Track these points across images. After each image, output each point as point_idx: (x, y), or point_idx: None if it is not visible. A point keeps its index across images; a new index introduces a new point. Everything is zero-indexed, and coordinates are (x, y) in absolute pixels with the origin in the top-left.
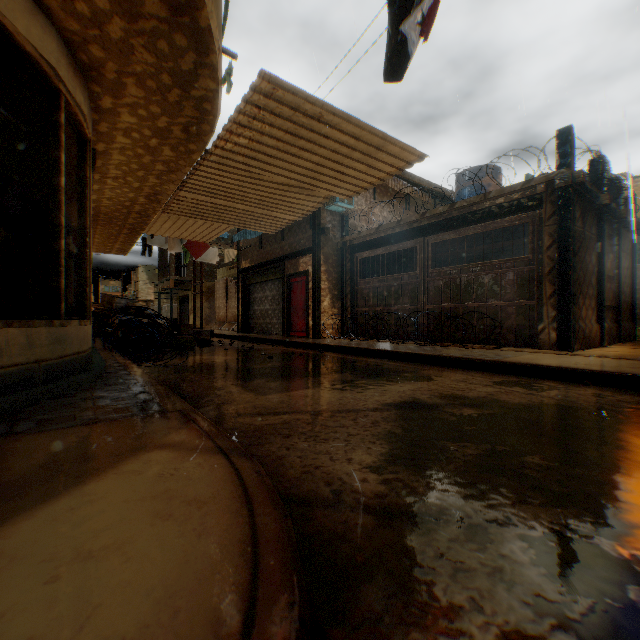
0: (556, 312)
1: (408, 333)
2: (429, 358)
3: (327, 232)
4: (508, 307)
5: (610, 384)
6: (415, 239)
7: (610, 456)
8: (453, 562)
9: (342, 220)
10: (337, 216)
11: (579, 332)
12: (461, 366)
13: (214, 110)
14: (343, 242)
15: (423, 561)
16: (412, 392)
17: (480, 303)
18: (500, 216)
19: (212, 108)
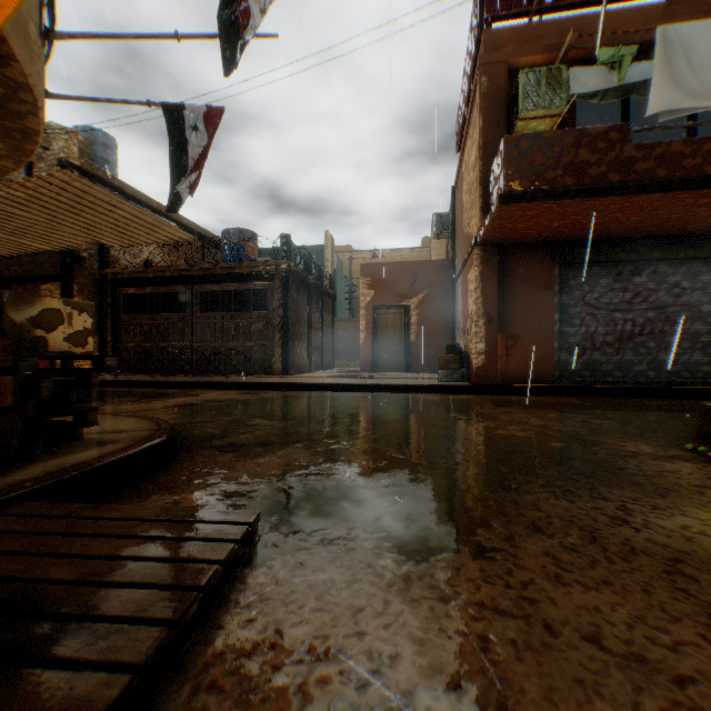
0: (282, 351)
1: (178, 367)
2: (197, 384)
3: (84, 261)
4: (256, 346)
5: (294, 389)
6: (185, 285)
7: (267, 407)
8: (202, 426)
9: (103, 250)
10: (96, 245)
11: (295, 363)
12: (220, 388)
13: (4, 175)
14: (104, 274)
15: (193, 427)
16: (186, 401)
17: (237, 343)
18: (250, 281)
19: (3, 173)
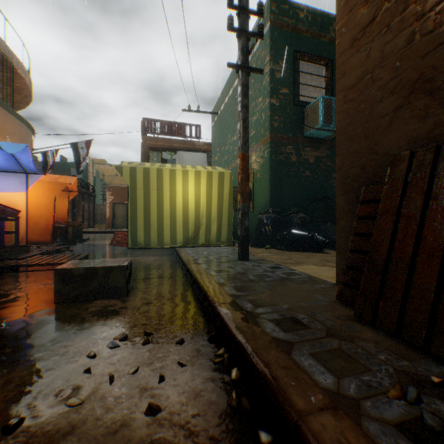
0: (73, 220)
1: None
2: None
3: None
4: None
5: None
6: None
7: None
8: None
9: None
10: None
11: None
12: None
13: None
14: None
15: None
16: None
17: None
18: None
19: None
